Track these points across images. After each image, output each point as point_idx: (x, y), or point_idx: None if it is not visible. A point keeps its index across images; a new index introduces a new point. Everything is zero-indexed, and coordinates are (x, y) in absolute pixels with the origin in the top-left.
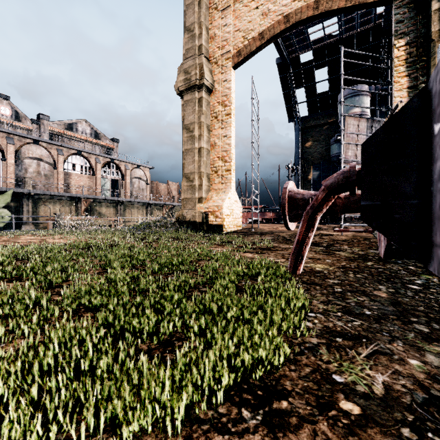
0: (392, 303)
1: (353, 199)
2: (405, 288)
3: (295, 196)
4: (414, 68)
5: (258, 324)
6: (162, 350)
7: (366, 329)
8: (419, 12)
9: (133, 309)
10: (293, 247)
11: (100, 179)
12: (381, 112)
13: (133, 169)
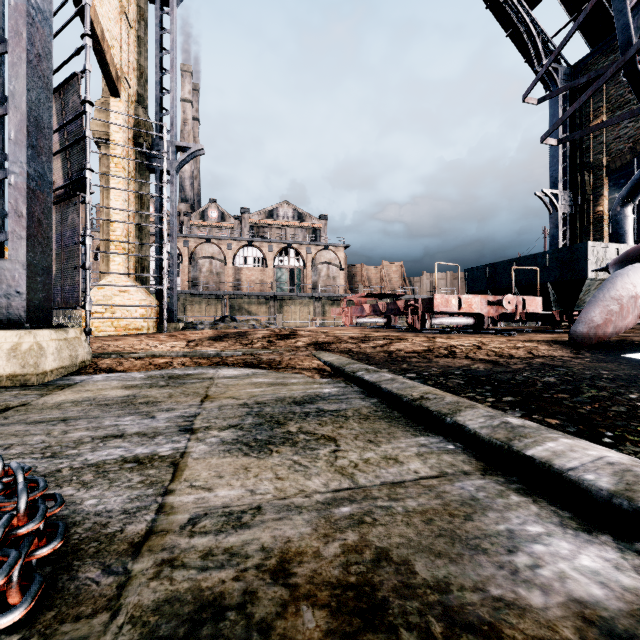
0: None
1: None
2: None
3: None
4: None
5: None
6: None
7: None
8: None
9: None
10: None
11: (272, 270)
12: None
13: (319, 252)
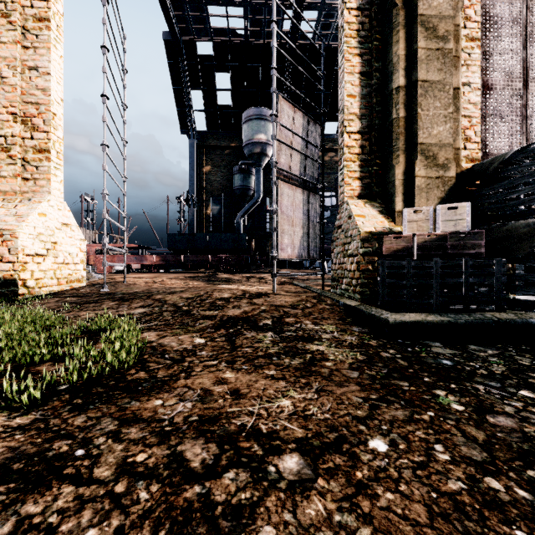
0: None
1: None
2: None
3: None
4: (367, 47)
5: None
6: None
7: None
8: None
9: None
10: None
11: None
12: None
13: None
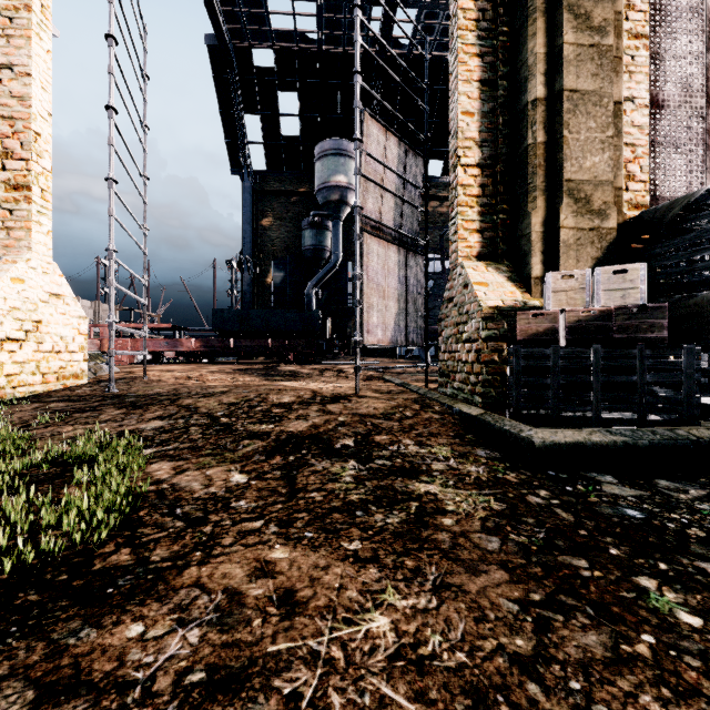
0: None
1: None
2: None
3: None
4: (489, 44)
5: None
6: None
7: None
8: None
9: None
10: None
11: None
12: None
13: None
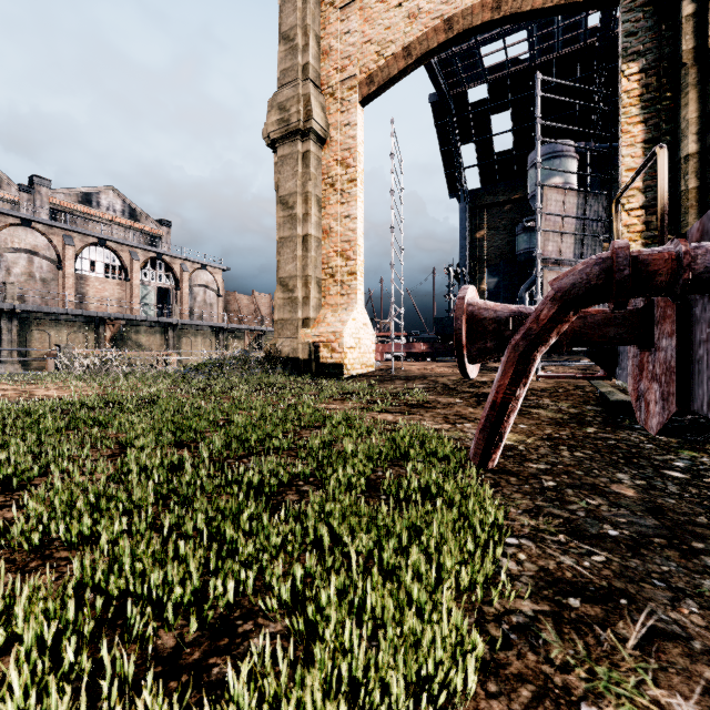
0: (650, 510)
1: (592, 320)
2: (661, 477)
3: (480, 313)
4: (653, 110)
5: (414, 584)
6: (207, 649)
7: (619, 573)
8: (661, 18)
9: (153, 547)
10: (483, 415)
11: (138, 286)
12: (594, 184)
13: (195, 271)
